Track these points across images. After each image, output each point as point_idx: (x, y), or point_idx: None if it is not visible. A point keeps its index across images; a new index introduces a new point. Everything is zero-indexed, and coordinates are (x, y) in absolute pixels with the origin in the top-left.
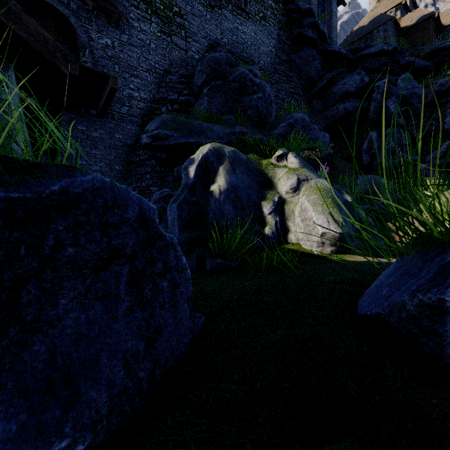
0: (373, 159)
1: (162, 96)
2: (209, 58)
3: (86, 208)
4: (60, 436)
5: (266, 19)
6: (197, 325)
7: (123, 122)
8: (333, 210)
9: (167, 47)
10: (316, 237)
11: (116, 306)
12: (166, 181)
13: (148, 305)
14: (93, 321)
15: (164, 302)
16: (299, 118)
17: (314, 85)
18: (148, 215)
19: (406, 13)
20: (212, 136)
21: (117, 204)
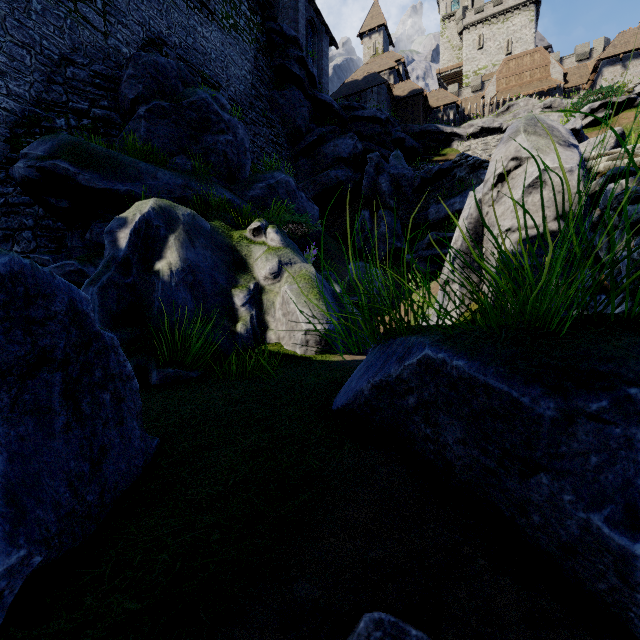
0: (366, 243)
1: (56, 99)
2: (149, 60)
3: (4, 299)
4: (16, 546)
5: (238, 30)
6: (150, 447)
7: None
8: (319, 303)
9: (68, 17)
10: (300, 335)
11: (51, 421)
12: (66, 245)
13: (88, 422)
14: (25, 438)
15: (108, 419)
16: (283, 180)
17: (302, 138)
18: (81, 308)
19: (399, 80)
20: (156, 185)
21: (41, 294)
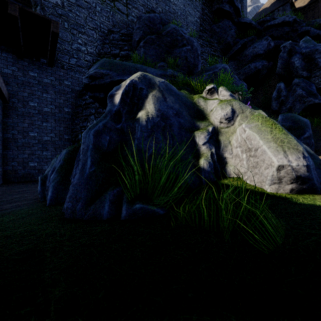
0: (281, 105)
1: (106, 51)
2: (146, 17)
3: None
4: None
5: None
6: None
7: (72, 71)
8: (287, 137)
9: (111, 11)
10: (270, 171)
11: None
12: None
13: None
14: None
15: None
16: (222, 67)
17: (230, 49)
18: None
19: None
20: None
21: None
